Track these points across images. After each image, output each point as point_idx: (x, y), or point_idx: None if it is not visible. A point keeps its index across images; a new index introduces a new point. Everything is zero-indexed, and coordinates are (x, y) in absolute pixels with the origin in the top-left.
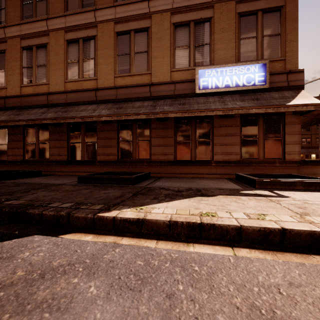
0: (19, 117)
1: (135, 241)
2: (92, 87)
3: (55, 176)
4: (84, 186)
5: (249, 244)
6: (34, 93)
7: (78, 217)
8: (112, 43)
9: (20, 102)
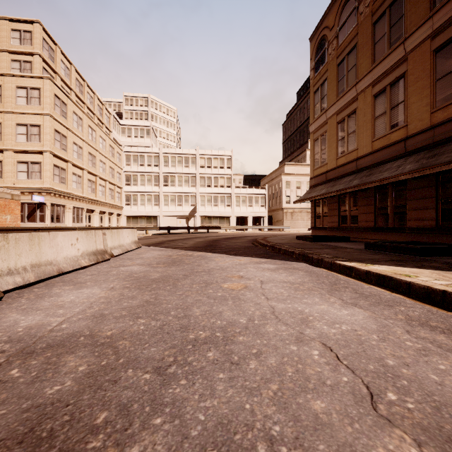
0: (333, 189)
1: (342, 276)
2: (400, 138)
3: (359, 242)
4: (364, 251)
5: (412, 297)
6: (346, 162)
7: (325, 261)
8: (427, 69)
9: (336, 173)
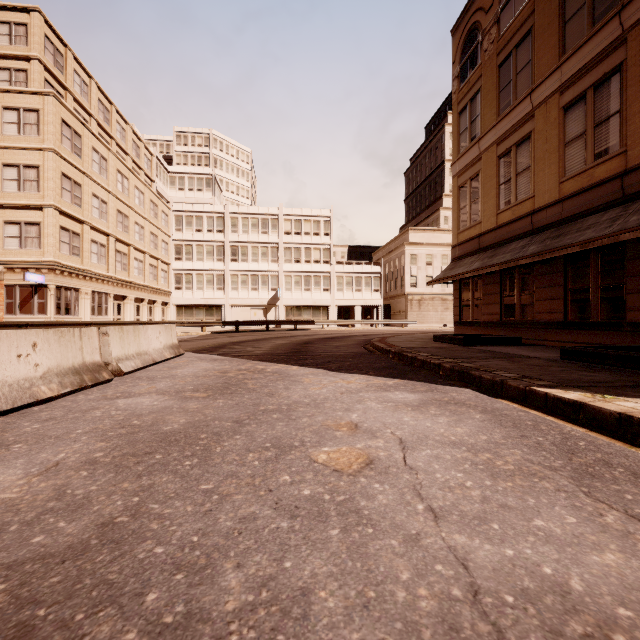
0: (493, 261)
1: (558, 422)
2: (614, 173)
3: (540, 347)
4: (565, 363)
5: None
6: (513, 219)
7: (511, 386)
8: None
9: (496, 237)
